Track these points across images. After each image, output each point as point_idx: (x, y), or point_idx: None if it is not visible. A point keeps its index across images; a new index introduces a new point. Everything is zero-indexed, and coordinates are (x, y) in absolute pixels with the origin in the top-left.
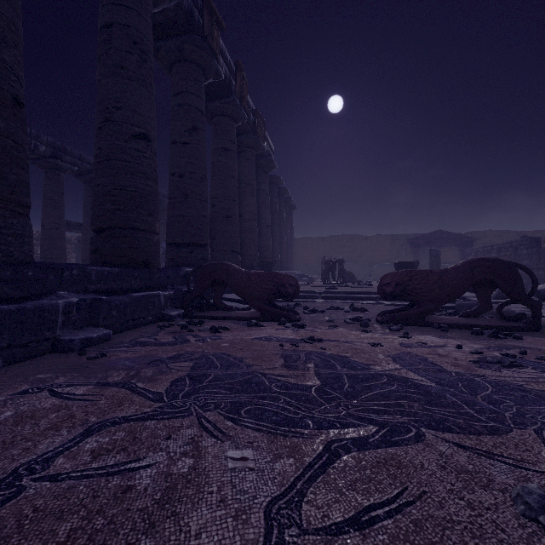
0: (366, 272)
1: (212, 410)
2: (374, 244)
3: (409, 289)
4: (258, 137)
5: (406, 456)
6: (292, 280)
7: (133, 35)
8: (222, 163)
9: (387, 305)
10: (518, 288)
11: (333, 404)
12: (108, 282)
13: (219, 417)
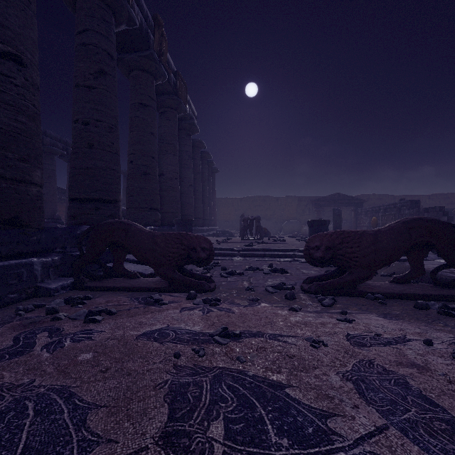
0: (277, 228)
1: None
2: (284, 204)
3: (340, 253)
4: (180, 98)
5: None
6: (205, 243)
7: None
8: (140, 119)
9: (303, 262)
10: None
11: None
12: None
13: None
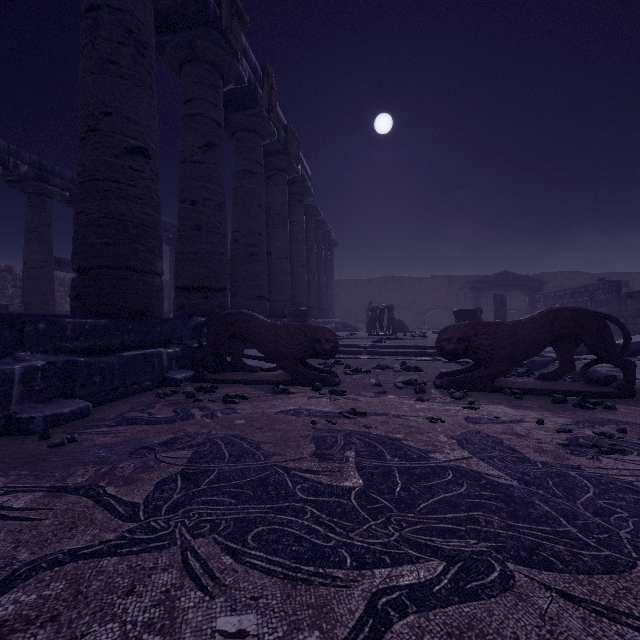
0: (419, 321)
1: (206, 534)
2: (428, 288)
3: (474, 345)
4: (290, 158)
5: (491, 621)
6: (330, 334)
7: (126, 21)
8: (246, 189)
9: (445, 362)
10: (607, 344)
11: (380, 521)
12: (90, 338)
13: (214, 549)
